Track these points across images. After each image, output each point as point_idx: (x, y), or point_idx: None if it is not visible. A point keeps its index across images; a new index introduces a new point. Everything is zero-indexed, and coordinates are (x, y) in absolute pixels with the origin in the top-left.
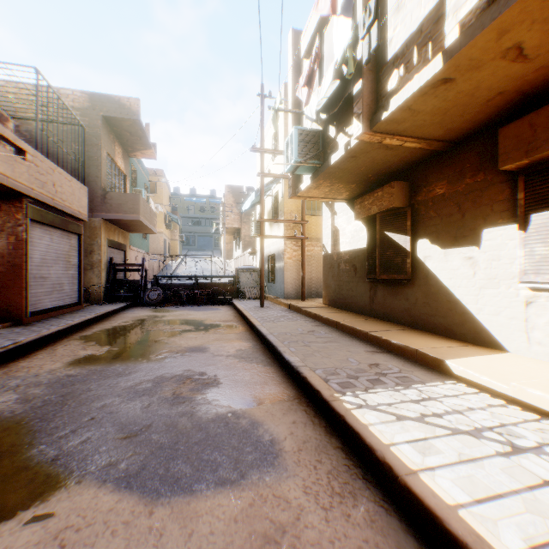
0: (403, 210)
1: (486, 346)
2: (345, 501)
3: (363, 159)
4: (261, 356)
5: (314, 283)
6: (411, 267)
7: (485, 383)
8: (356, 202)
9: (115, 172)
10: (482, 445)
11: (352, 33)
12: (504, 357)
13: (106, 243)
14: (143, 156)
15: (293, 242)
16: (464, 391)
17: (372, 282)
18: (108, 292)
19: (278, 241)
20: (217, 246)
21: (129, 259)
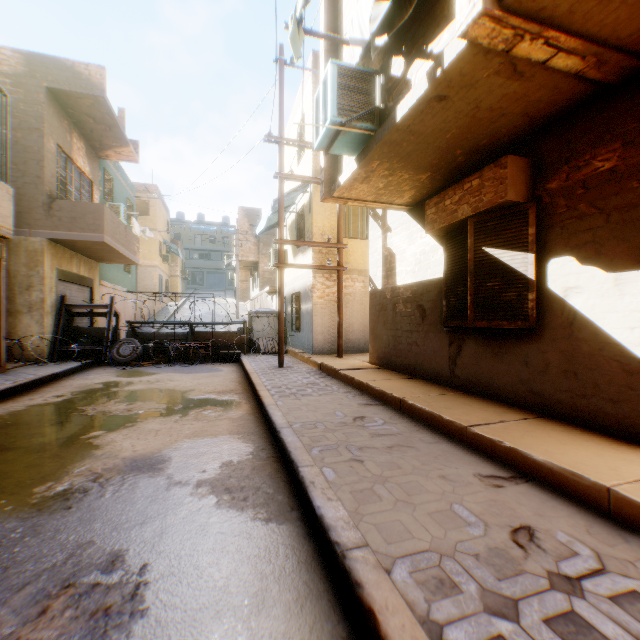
0: (520, 208)
1: None
2: None
3: (458, 106)
4: (266, 483)
5: (354, 332)
6: (534, 307)
7: None
8: (428, 203)
9: (74, 176)
10: None
11: None
12: None
13: (55, 274)
14: (119, 157)
15: (326, 275)
16: None
17: (454, 333)
18: (55, 347)
19: (304, 274)
20: (231, 285)
21: (100, 299)
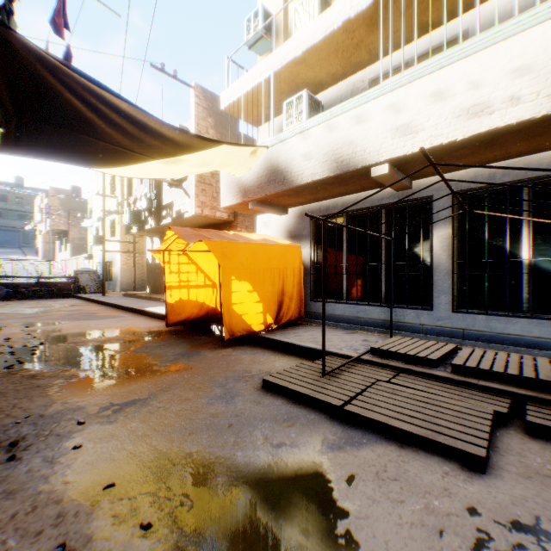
0: None
1: None
2: (139, 317)
3: (159, 229)
4: (113, 309)
5: (142, 281)
6: None
7: None
8: (161, 241)
9: None
10: None
11: (150, 195)
12: None
13: None
14: None
15: (128, 254)
16: None
17: None
18: None
19: (116, 252)
20: (28, 243)
21: None
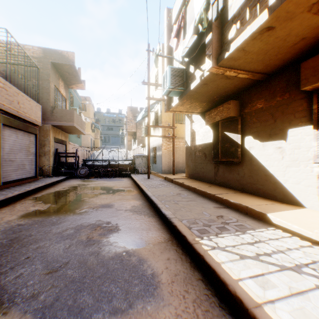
0: (236, 118)
1: (291, 204)
2: None
3: (211, 85)
4: (147, 210)
5: (180, 164)
6: (241, 153)
7: (295, 229)
8: (206, 114)
9: (59, 97)
10: (304, 279)
11: (206, 1)
12: (304, 211)
13: (54, 140)
14: (77, 88)
15: (167, 139)
16: (282, 235)
17: (216, 163)
18: (54, 170)
19: (158, 139)
20: (122, 143)
21: (69, 150)
